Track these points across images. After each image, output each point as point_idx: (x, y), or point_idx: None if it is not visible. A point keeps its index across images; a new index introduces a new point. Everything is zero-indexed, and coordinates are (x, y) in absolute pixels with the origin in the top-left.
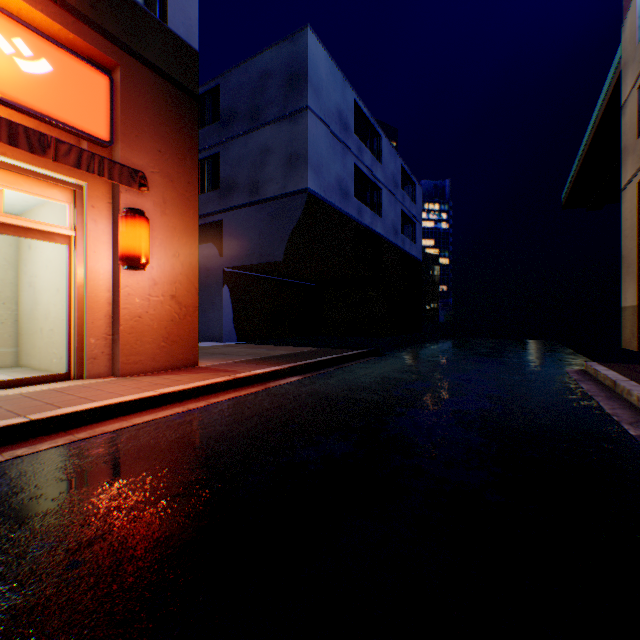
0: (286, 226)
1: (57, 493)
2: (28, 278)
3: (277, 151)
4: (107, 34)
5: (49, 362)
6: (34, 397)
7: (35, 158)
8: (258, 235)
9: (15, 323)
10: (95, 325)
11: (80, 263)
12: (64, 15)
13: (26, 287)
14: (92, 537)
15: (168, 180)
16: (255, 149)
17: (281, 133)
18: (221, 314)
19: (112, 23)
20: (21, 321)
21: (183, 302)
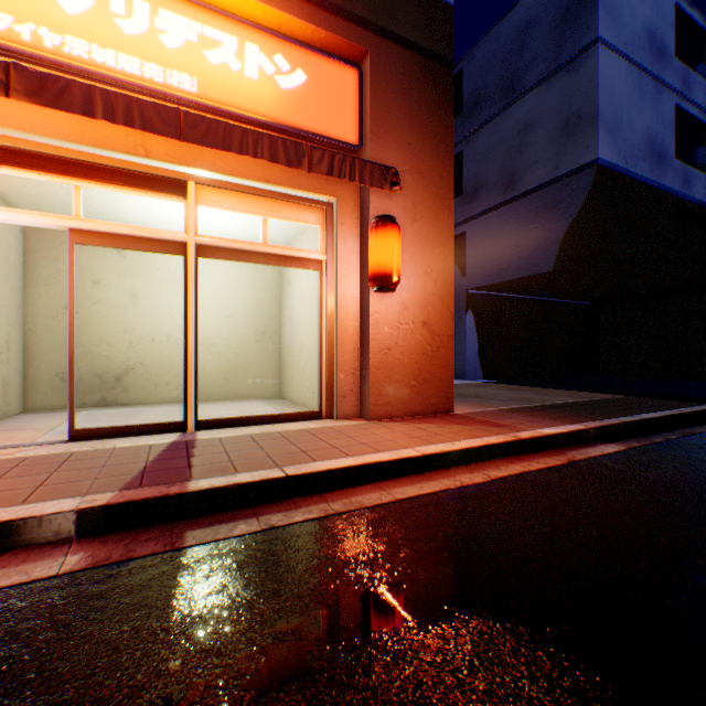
0: (558, 222)
1: (312, 637)
2: (287, 312)
3: (543, 122)
4: (355, 19)
5: (303, 396)
6: (290, 439)
7: (291, 180)
8: (514, 242)
9: (278, 356)
10: (343, 359)
11: (329, 289)
12: (316, 13)
13: (286, 321)
14: None
15: (417, 178)
16: (509, 131)
17: (549, 95)
18: (463, 346)
19: (360, 5)
20: (282, 354)
21: (434, 330)
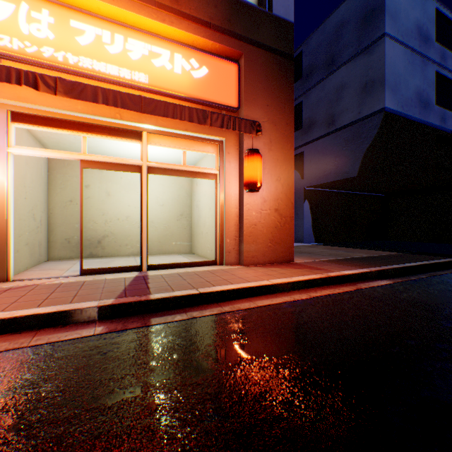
0: (360, 146)
1: (217, 359)
2: (195, 202)
3: (351, 84)
4: (236, 36)
5: (205, 252)
6: (199, 275)
7: (199, 129)
8: (333, 158)
9: (190, 228)
10: (229, 230)
11: (221, 190)
12: (213, 34)
13: (194, 208)
14: (247, 424)
15: (272, 125)
16: (331, 89)
17: (355, 68)
18: (302, 222)
19: (238, 27)
20: (192, 227)
21: (282, 214)
